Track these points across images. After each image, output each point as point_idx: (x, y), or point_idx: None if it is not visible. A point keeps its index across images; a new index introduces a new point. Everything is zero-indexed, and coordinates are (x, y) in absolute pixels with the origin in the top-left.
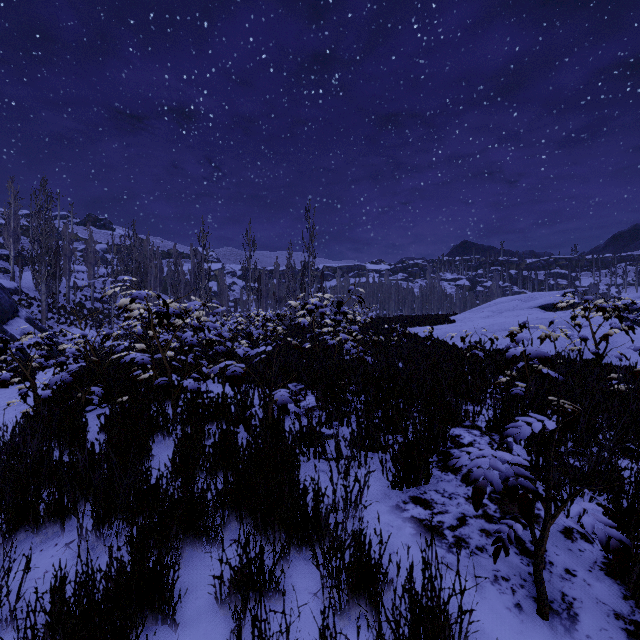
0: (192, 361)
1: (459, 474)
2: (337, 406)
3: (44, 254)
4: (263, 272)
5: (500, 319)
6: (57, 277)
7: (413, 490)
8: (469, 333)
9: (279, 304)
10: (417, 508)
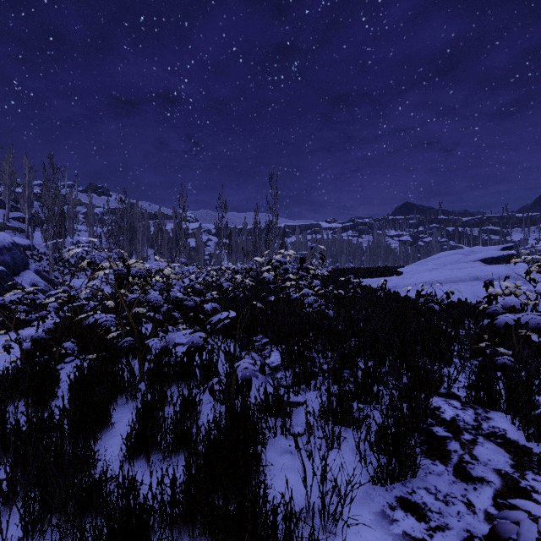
0: (161, 318)
1: (449, 464)
2: (303, 368)
3: (51, 216)
4: (233, 230)
5: (446, 272)
6: (62, 235)
7: (398, 487)
8: (425, 287)
9: (247, 257)
10: (408, 518)
